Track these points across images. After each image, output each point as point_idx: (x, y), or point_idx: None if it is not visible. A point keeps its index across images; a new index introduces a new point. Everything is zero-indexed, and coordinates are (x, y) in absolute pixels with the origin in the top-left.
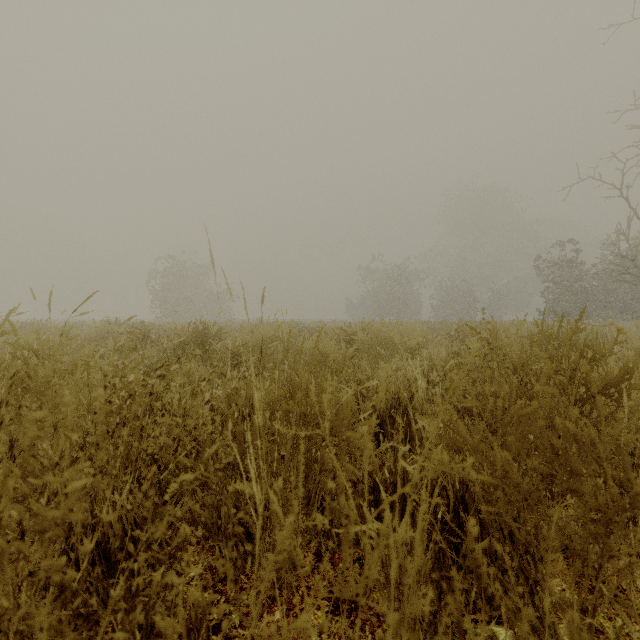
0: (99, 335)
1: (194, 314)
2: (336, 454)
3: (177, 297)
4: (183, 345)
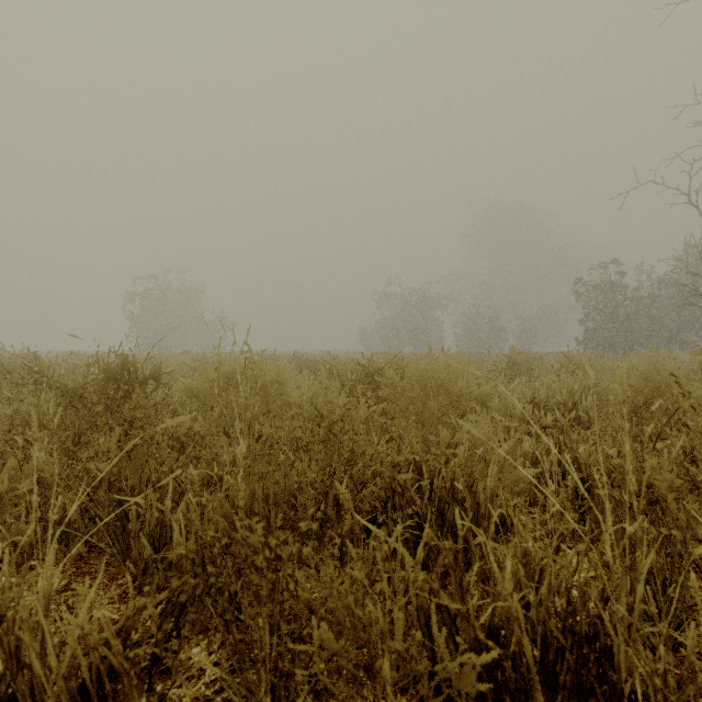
0: None
1: (183, 344)
2: None
3: (160, 324)
4: (67, 397)
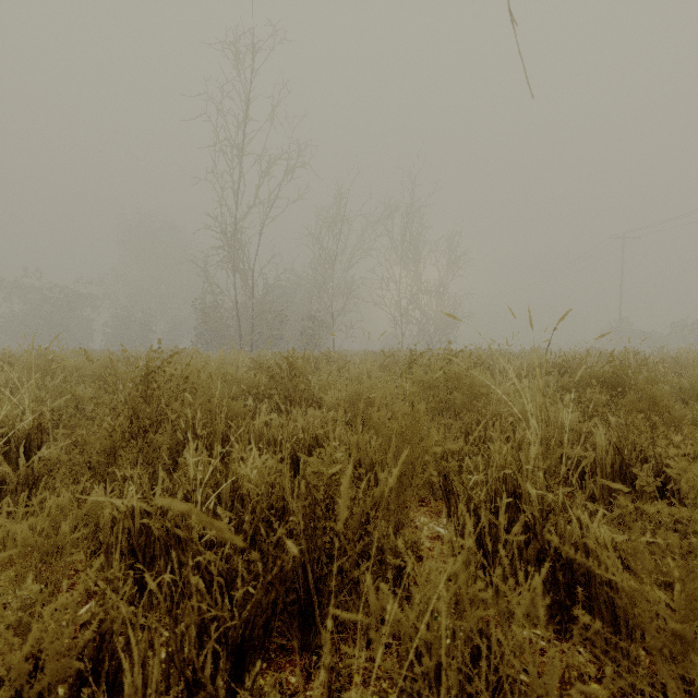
0: None
1: None
2: None
3: None
4: None
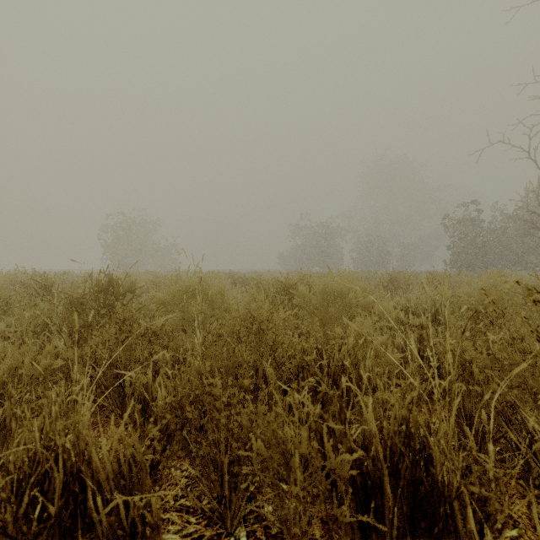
0: (6, 288)
1: (143, 265)
2: (278, 538)
3: (127, 249)
4: (72, 305)
